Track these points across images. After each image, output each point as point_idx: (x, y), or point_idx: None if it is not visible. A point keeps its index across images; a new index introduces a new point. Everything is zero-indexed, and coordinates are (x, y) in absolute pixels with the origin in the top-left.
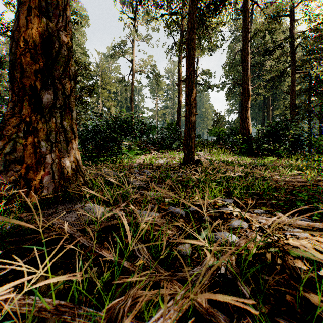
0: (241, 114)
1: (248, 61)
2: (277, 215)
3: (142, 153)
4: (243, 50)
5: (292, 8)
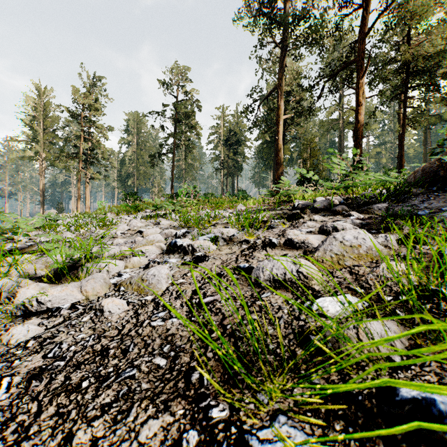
0: None
1: None
2: None
3: None
4: None
5: None
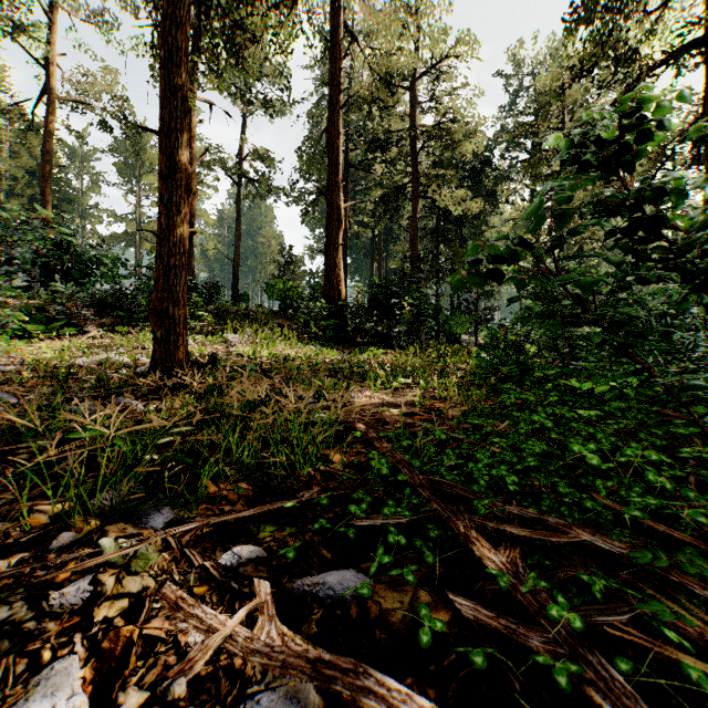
0: (326, 257)
1: (338, 148)
2: (255, 599)
3: (48, 332)
4: (329, 121)
5: (413, 78)
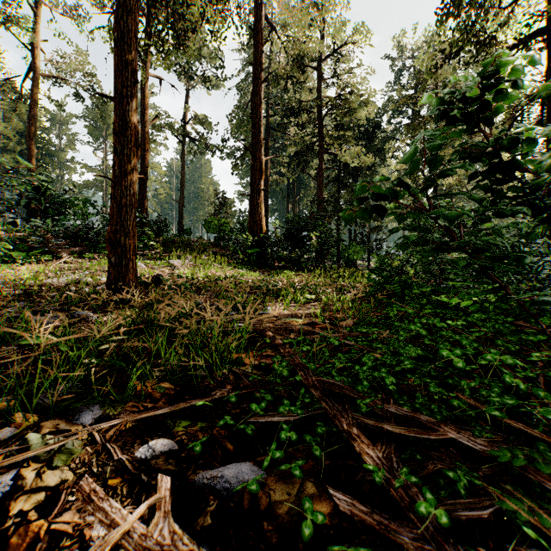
0: (250, 199)
1: (260, 114)
2: (155, 494)
3: (29, 258)
4: (253, 93)
5: (320, 60)
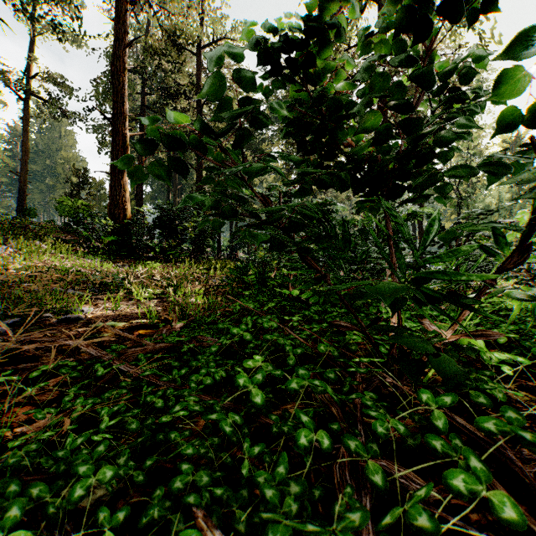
0: (110, 178)
1: (123, 81)
2: None
3: None
4: (114, 54)
5: (199, 47)
